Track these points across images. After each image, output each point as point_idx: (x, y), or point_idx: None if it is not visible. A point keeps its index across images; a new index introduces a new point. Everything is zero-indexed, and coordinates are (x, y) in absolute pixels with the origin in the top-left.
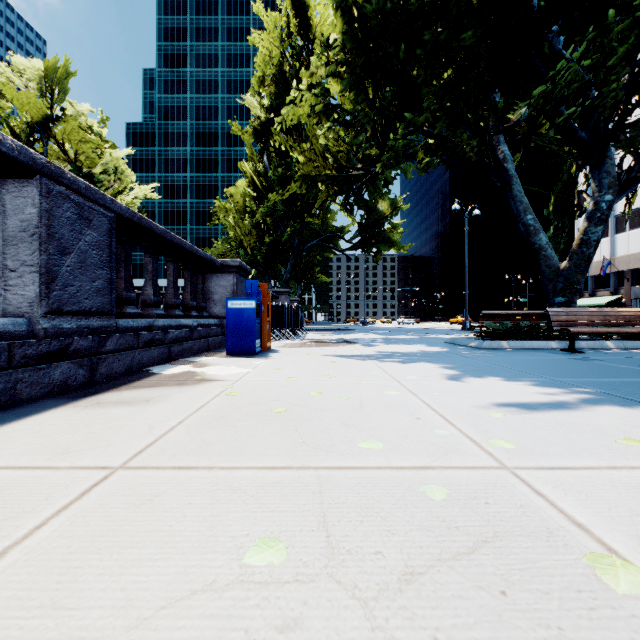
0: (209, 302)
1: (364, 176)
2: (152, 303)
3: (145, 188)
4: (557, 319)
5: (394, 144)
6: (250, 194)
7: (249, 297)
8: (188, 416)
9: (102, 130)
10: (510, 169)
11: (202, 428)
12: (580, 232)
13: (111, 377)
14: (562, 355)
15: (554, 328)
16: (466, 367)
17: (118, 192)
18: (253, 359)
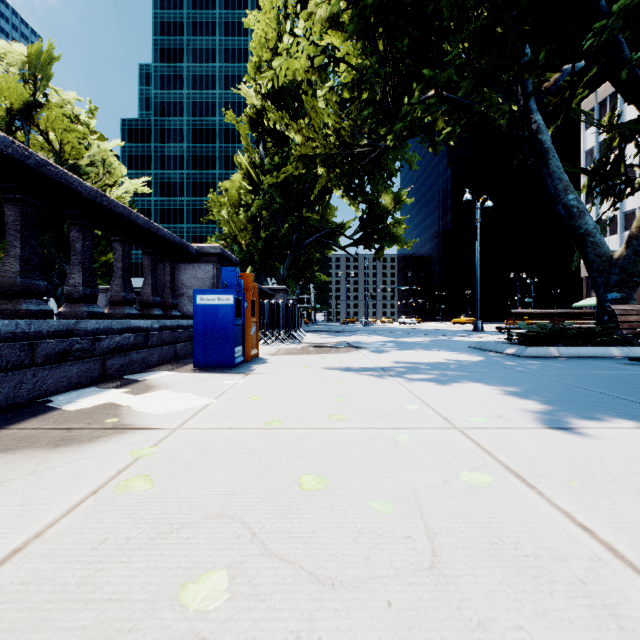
0: (183, 298)
1: (371, 153)
2: (81, 297)
3: (136, 182)
4: (626, 319)
5: (406, 115)
6: (246, 187)
7: (225, 290)
8: None
9: (90, 120)
10: (546, 141)
11: None
12: None
13: None
14: None
15: (623, 331)
16: (543, 393)
17: (105, 184)
18: (227, 376)
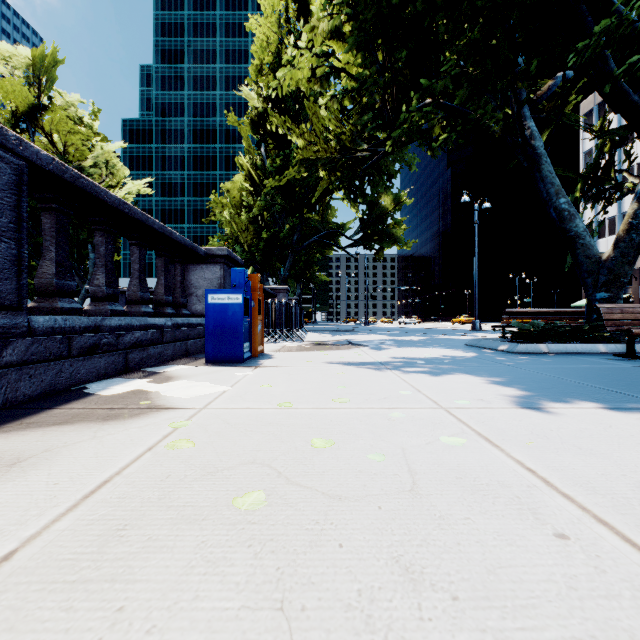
0: (192, 298)
1: (371, 158)
2: (104, 296)
3: (139, 183)
4: (610, 317)
5: (405, 121)
6: (247, 189)
7: (234, 290)
8: (46, 525)
9: (93, 122)
10: (538, 147)
11: (37, 592)
12: (628, 215)
13: (14, 402)
14: (626, 362)
15: (608, 328)
16: (525, 382)
17: (109, 186)
18: (237, 369)
